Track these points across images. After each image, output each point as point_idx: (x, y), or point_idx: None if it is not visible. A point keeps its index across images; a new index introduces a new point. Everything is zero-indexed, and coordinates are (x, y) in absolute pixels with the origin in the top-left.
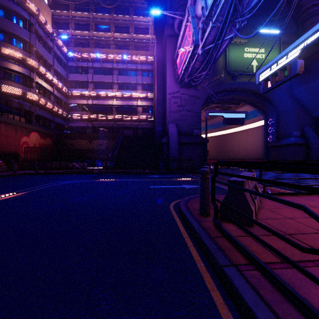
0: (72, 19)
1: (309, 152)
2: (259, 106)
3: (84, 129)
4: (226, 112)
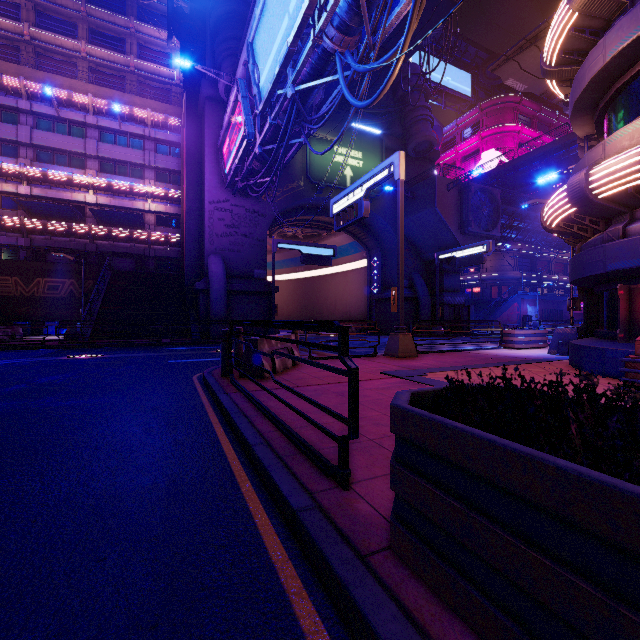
0: None
1: (418, 309)
2: (361, 238)
3: (7, 250)
4: (305, 245)
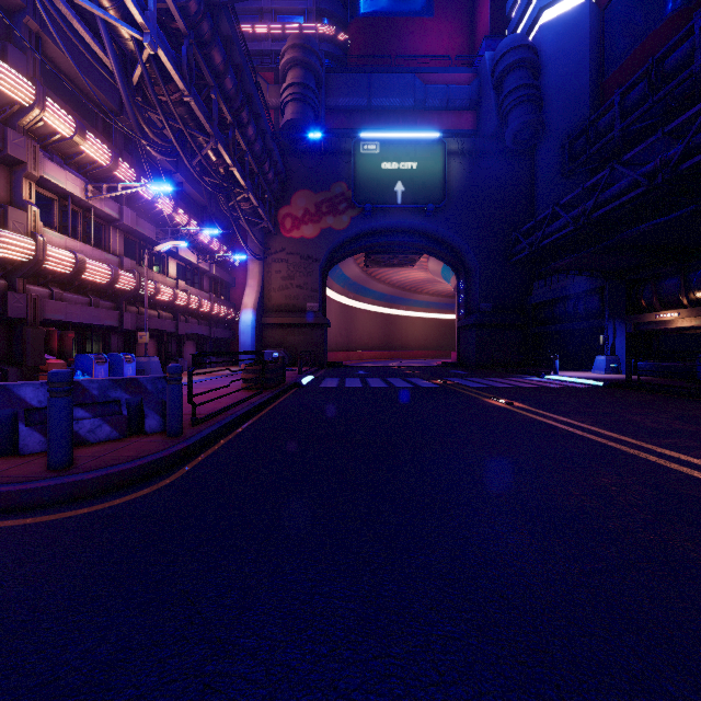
0: None
1: None
2: None
3: None
4: None
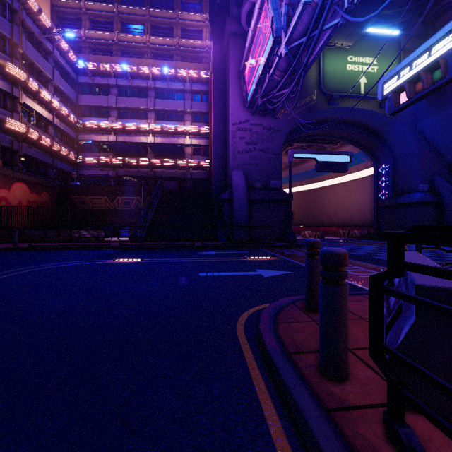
0: (86, 13)
1: (442, 214)
2: (367, 147)
3: (103, 179)
4: (320, 153)
